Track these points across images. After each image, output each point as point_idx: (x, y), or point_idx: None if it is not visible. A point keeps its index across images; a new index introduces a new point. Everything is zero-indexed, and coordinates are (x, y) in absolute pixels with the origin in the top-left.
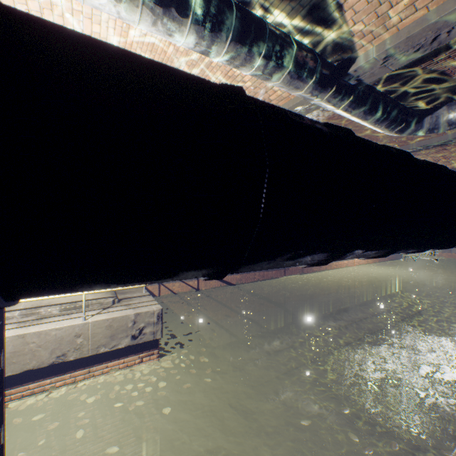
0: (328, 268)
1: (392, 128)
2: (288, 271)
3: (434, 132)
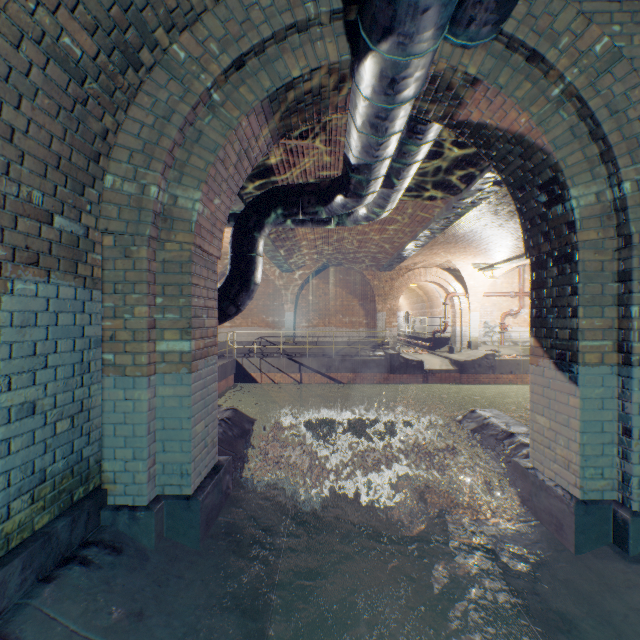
0: (517, 381)
1: (326, 225)
2: (434, 378)
3: (372, 220)
